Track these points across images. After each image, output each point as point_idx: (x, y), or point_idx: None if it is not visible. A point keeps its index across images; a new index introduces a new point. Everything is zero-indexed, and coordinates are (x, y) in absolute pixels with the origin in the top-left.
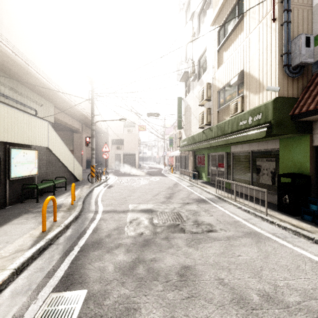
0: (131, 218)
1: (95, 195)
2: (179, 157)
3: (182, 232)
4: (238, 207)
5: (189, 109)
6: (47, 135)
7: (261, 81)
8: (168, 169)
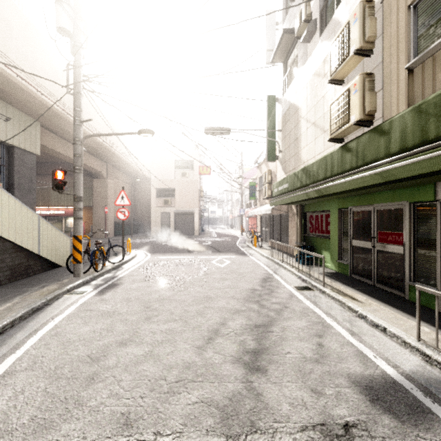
0: None
1: (29, 328)
2: (268, 218)
3: None
4: None
5: (293, 112)
6: None
7: None
8: (248, 238)
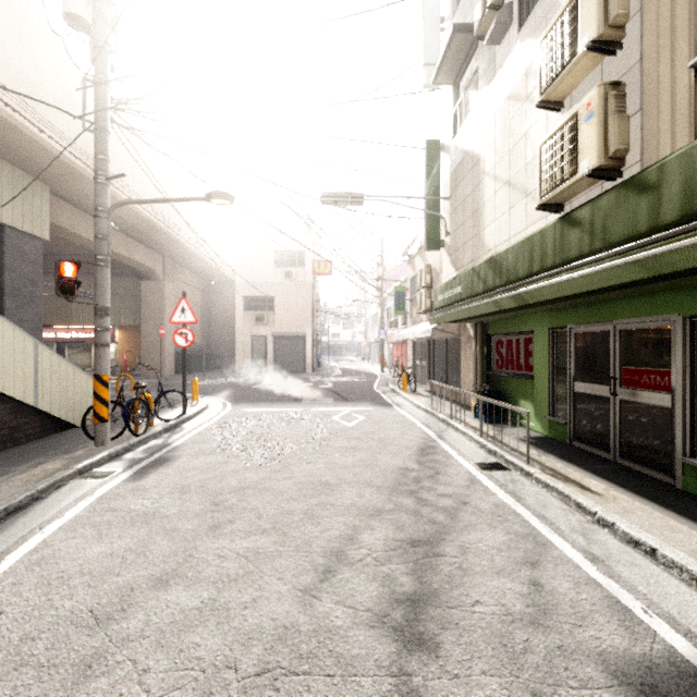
0: None
1: None
2: (426, 344)
3: None
4: None
5: (470, 166)
6: None
7: None
8: (392, 377)
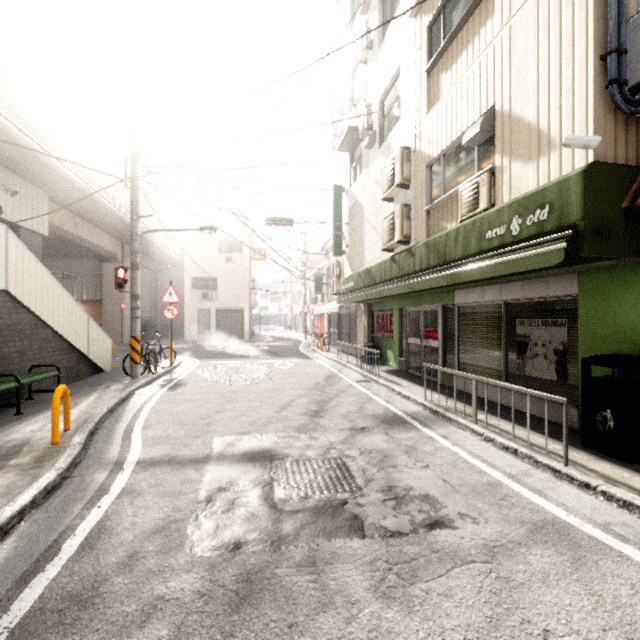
0: (214, 484)
1: (132, 409)
2: (337, 317)
3: (355, 532)
4: (486, 438)
5: (358, 210)
6: (4, 260)
7: (543, 129)
8: (313, 342)
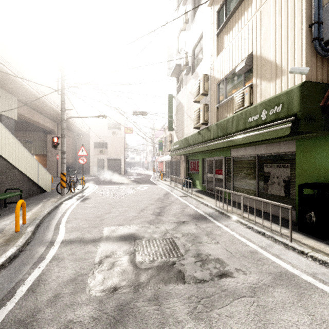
0: (103, 253)
1: (60, 212)
2: (170, 163)
3: (180, 280)
4: (248, 227)
5: (181, 107)
6: None
7: (278, 64)
8: (158, 176)
